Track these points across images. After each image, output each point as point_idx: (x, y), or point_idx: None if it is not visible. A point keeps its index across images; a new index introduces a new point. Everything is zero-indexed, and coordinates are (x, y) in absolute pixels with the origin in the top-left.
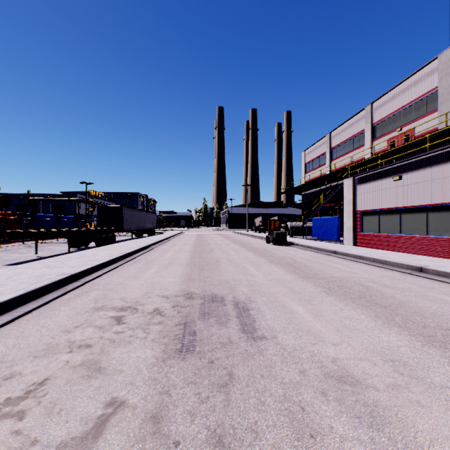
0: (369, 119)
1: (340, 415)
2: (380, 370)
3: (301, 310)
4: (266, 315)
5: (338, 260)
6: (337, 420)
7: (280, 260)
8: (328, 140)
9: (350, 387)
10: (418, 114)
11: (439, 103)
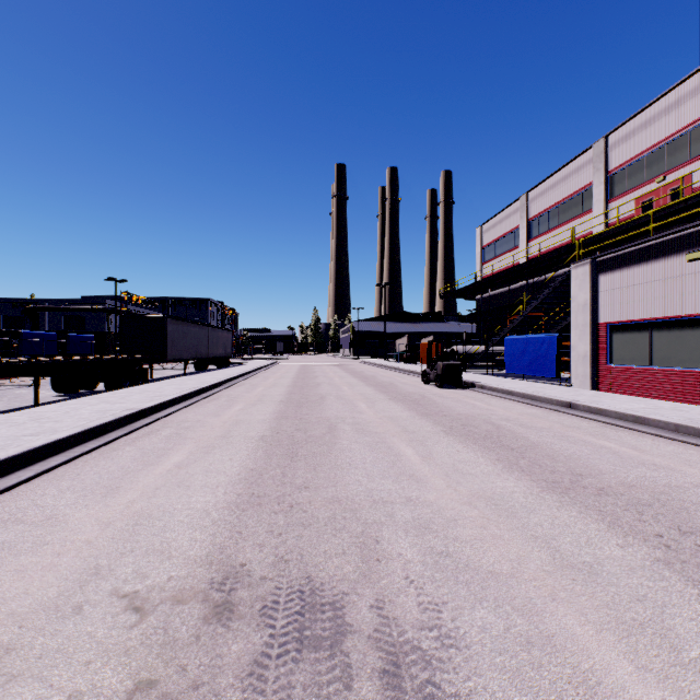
0: (601, 165)
1: None
2: None
3: None
4: None
5: (589, 425)
6: None
7: (467, 426)
8: (524, 206)
9: None
10: (699, 148)
11: None
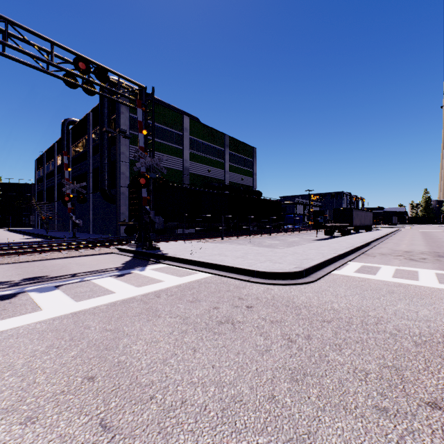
0: None
1: None
2: None
3: None
4: None
5: None
6: None
7: None
8: None
9: None
10: None
11: None
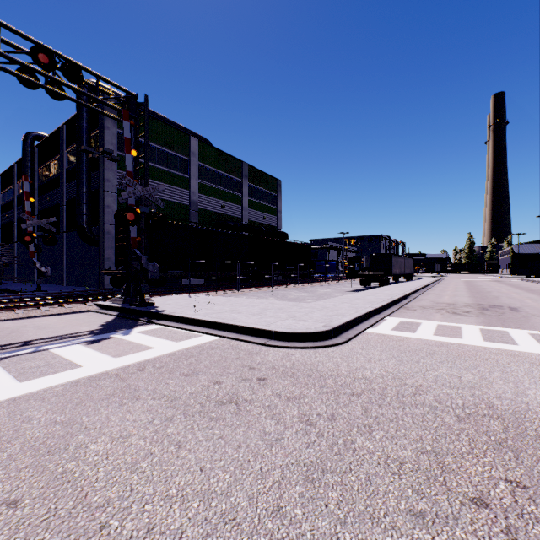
0: None
1: (539, 317)
2: None
3: None
4: (526, 310)
5: None
6: (537, 318)
7: None
8: None
9: None
10: None
11: None
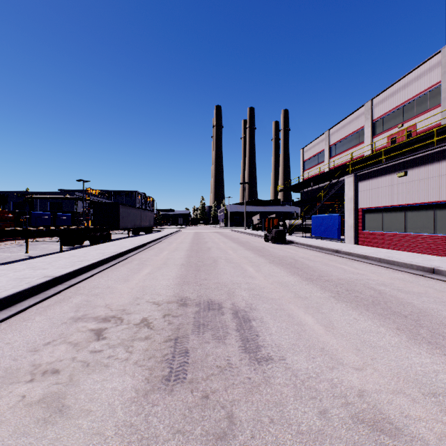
0: (369, 116)
1: None
2: (423, 410)
3: (311, 320)
4: (270, 327)
5: (341, 260)
6: None
7: (281, 260)
8: (327, 138)
9: (390, 440)
10: (420, 109)
11: (442, 97)
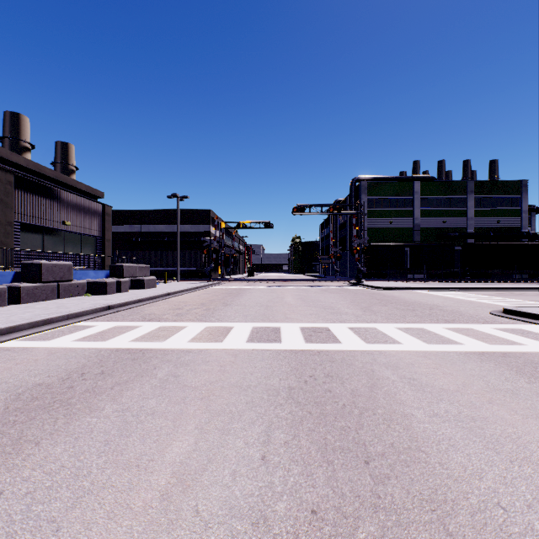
0: None
1: None
2: None
3: None
4: None
5: None
6: None
7: None
8: None
9: None
10: None
11: None
